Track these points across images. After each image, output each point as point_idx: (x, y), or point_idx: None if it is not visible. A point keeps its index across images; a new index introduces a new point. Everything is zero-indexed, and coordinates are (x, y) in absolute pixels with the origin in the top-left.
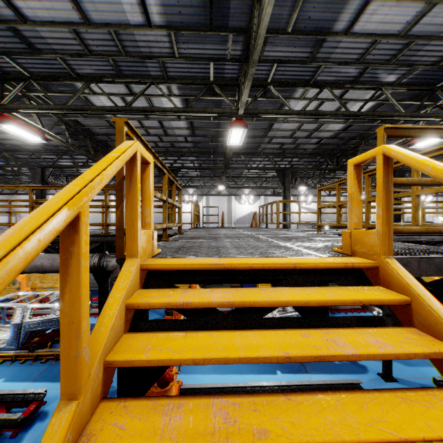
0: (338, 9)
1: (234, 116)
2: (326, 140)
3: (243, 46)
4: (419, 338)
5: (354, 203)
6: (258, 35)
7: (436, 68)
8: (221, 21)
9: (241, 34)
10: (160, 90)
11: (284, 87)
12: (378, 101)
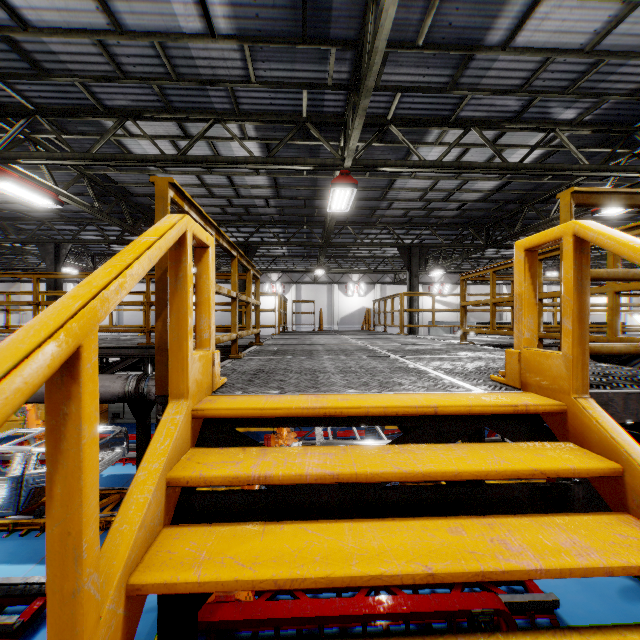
0: (492, 11)
1: (339, 170)
2: (472, 205)
3: (351, 65)
4: (639, 536)
5: (524, 309)
6: (374, 50)
7: (635, 100)
8: (318, 29)
9: (349, 48)
10: (228, 131)
11: (412, 127)
12: (549, 148)
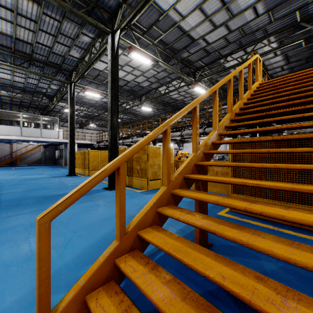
0: None
1: None
2: None
3: None
4: None
5: None
6: None
7: None
8: None
9: None
10: (262, 43)
11: None
12: None
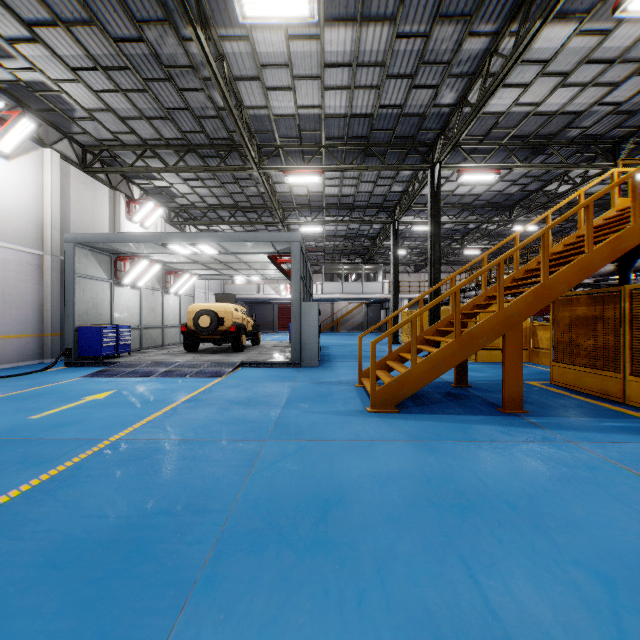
0: None
1: None
2: None
3: None
4: None
5: None
6: None
7: None
8: None
9: None
10: None
11: None
12: None
